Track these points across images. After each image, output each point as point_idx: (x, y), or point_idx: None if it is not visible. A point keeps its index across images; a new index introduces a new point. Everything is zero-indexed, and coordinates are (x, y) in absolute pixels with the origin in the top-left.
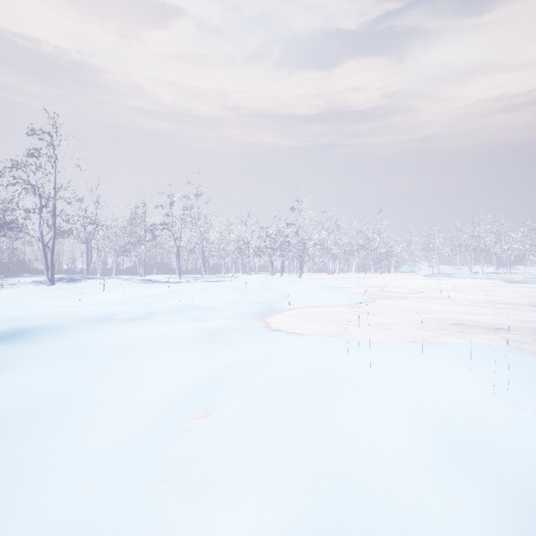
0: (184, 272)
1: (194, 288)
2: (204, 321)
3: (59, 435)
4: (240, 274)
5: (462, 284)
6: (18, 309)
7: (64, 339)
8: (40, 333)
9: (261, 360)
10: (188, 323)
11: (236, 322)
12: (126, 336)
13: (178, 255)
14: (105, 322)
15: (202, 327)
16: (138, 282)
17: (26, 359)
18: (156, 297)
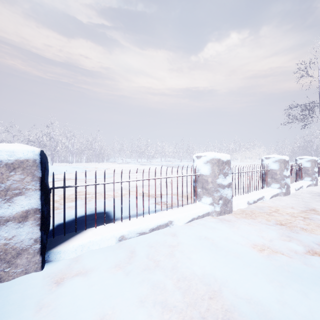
0: None
1: None
2: None
3: None
4: None
5: (127, 166)
6: None
7: None
8: None
9: None
10: None
11: None
12: None
13: None
14: None
15: None
16: None
17: None
18: None
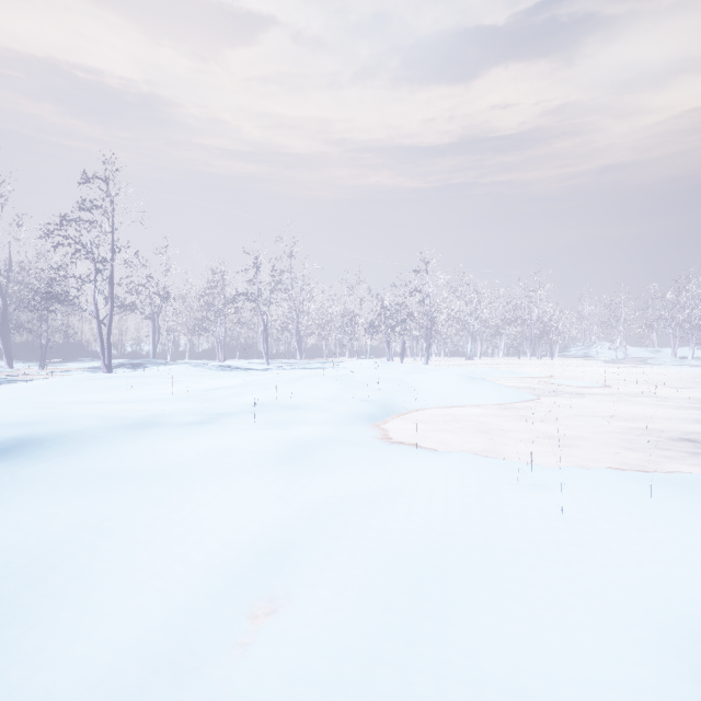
0: (275, 356)
1: (282, 378)
2: (291, 427)
3: (11, 648)
4: (347, 358)
5: (667, 374)
6: (39, 407)
7: (80, 456)
8: (50, 446)
9: (372, 500)
10: (267, 431)
11: (337, 429)
12: (172, 452)
13: (266, 334)
14: (149, 428)
15: (285, 437)
16: (213, 369)
17: (14, 490)
18: (229, 391)
